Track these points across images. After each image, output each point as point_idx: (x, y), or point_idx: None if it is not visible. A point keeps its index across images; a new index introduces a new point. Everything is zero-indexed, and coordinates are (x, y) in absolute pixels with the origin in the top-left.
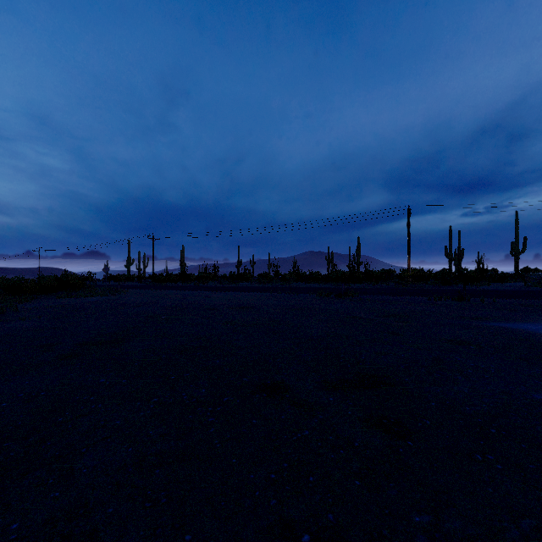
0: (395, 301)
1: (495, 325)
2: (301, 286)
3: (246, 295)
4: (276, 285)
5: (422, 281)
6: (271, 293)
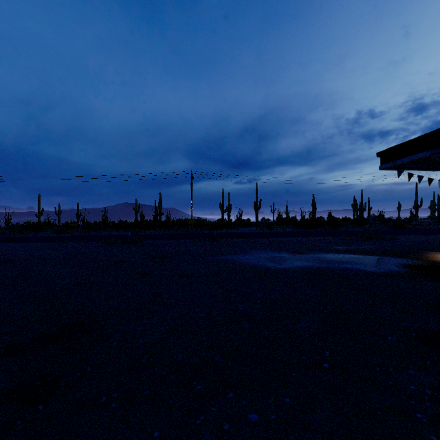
0: (168, 245)
1: (221, 258)
2: (100, 234)
3: (22, 247)
4: (74, 234)
5: (199, 227)
6: (56, 242)
